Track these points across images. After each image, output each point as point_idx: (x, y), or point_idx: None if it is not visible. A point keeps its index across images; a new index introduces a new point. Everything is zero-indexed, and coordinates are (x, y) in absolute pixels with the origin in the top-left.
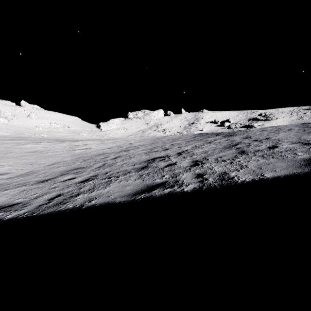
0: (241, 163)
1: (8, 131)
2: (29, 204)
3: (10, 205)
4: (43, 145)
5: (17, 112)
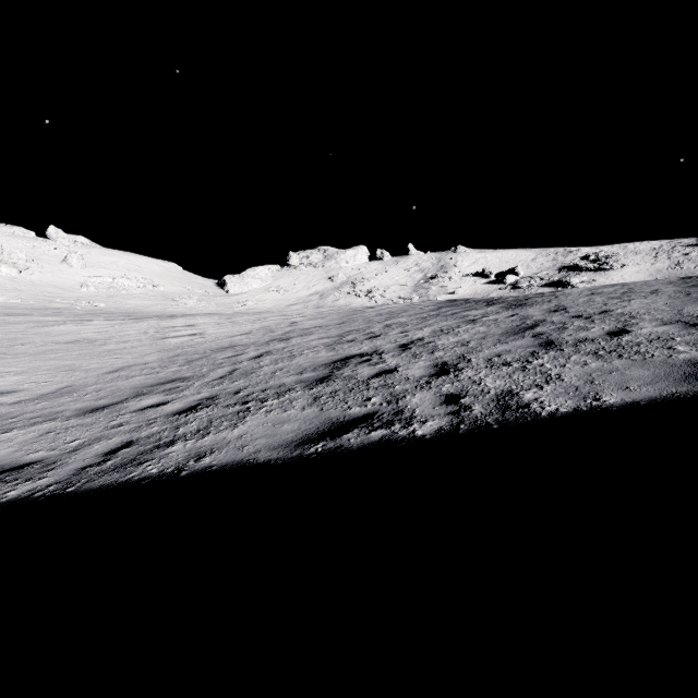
0: (547, 369)
1: (20, 295)
2: (59, 465)
3: (17, 468)
4: (96, 327)
5: (39, 253)
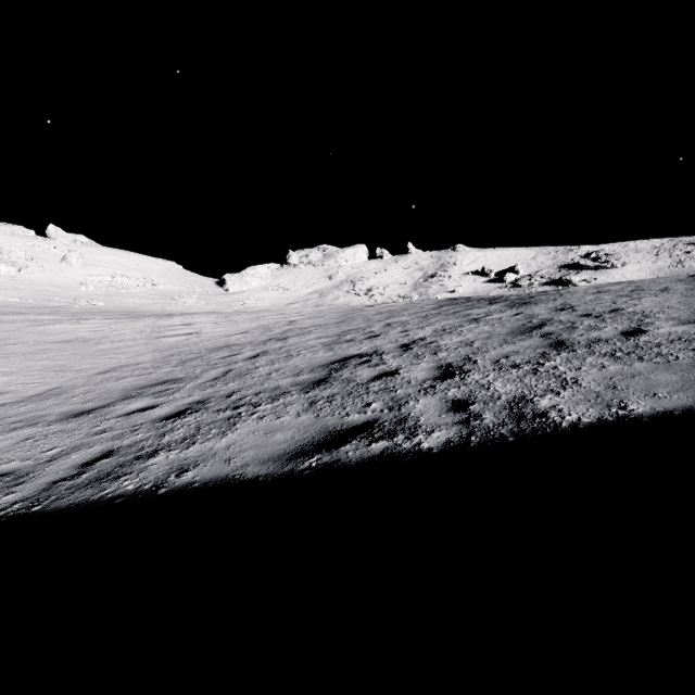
0: (561, 372)
1: (19, 294)
2: (30, 478)
3: None
4: (92, 326)
5: (38, 252)
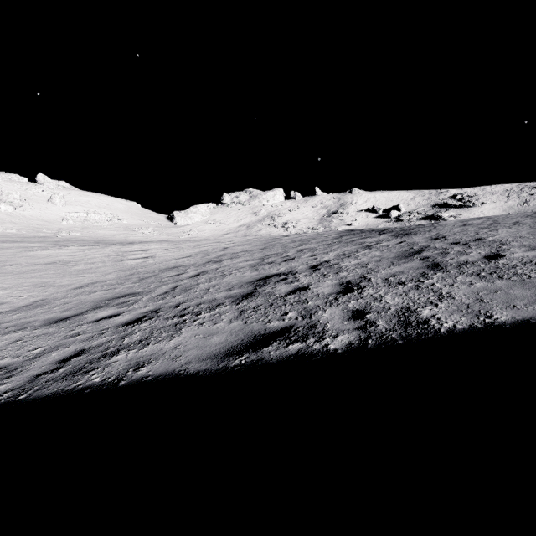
0: (438, 288)
1: (15, 226)
2: (18, 372)
3: None
4: (71, 251)
5: (30, 194)
